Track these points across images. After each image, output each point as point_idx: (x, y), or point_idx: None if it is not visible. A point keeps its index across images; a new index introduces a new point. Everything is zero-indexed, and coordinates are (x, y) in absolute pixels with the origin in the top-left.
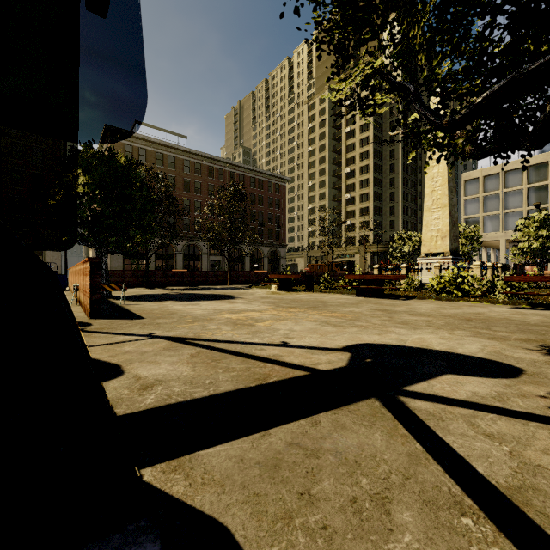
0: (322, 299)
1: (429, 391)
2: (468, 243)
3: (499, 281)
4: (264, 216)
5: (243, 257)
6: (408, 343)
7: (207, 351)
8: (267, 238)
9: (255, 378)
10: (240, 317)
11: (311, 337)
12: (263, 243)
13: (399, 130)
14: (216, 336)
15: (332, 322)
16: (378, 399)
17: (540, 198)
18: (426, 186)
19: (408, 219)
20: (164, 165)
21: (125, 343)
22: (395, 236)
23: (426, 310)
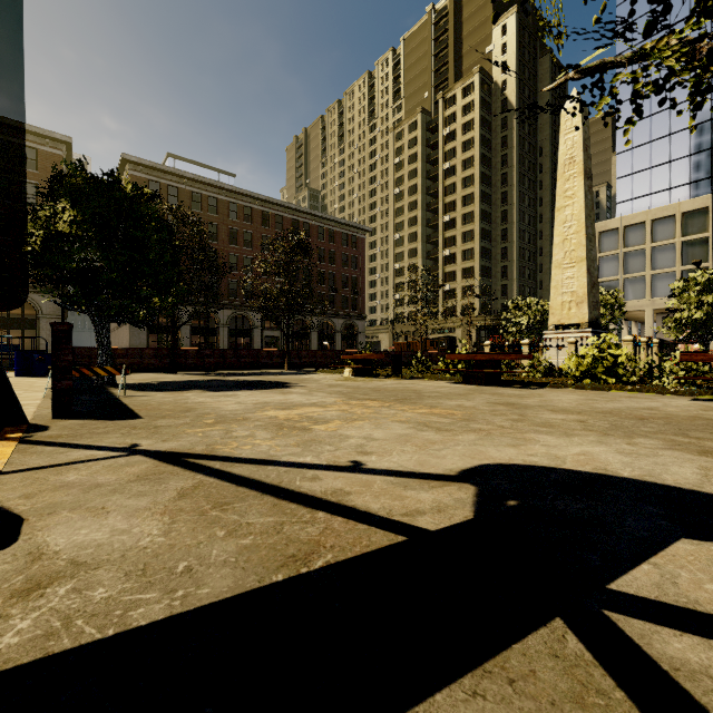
0: (415, 388)
1: (674, 595)
2: (608, 313)
3: (668, 361)
4: (336, 278)
5: (309, 332)
6: (570, 463)
7: (213, 483)
8: (341, 307)
9: (287, 555)
10: (290, 416)
11: (402, 451)
12: (335, 314)
13: (513, 166)
14: (241, 450)
15: (433, 424)
16: (569, 626)
17: (699, 254)
18: (556, 233)
19: (525, 283)
20: (203, 209)
21: (76, 465)
22: (510, 304)
23: (570, 404)
